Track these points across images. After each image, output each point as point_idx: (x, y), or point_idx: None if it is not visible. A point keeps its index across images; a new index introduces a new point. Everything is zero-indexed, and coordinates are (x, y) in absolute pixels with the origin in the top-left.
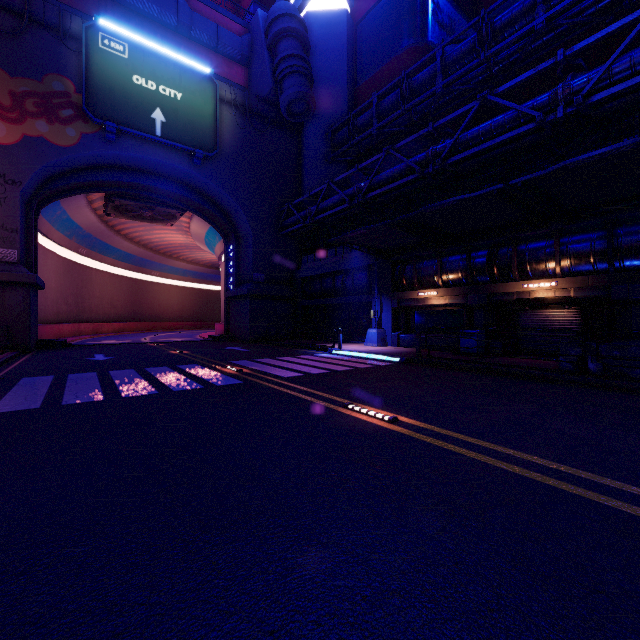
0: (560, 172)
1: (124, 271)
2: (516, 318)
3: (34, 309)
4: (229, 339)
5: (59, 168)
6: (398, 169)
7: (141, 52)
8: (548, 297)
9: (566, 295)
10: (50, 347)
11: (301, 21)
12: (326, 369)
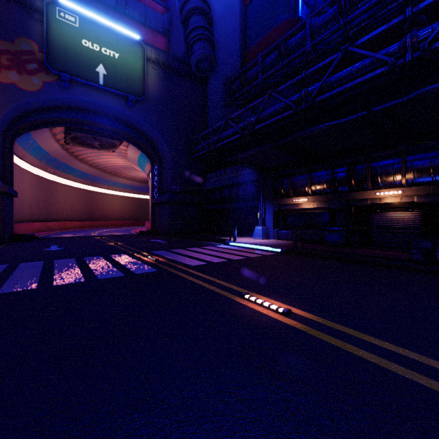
0: (415, 100)
1: (81, 185)
2: (369, 218)
3: (8, 212)
4: (154, 233)
5: (27, 108)
6: (278, 107)
7: (88, 22)
8: (395, 202)
9: (410, 200)
10: (21, 240)
11: (206, 2)
12: (224, 258)
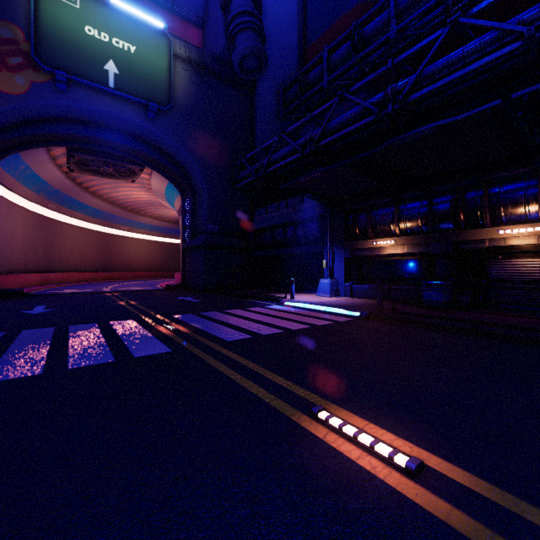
0: None
1: (95, 226)
2: (486, 268)
3: None
4: (185, 288)
5: (10, 118)
6: (353, 113)
7: (93, 3)
8: (527, 244)
9: None
10: (3, 297)
11: None
12: (278, 327)
